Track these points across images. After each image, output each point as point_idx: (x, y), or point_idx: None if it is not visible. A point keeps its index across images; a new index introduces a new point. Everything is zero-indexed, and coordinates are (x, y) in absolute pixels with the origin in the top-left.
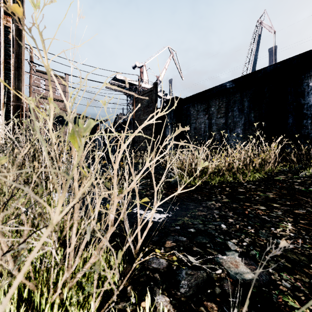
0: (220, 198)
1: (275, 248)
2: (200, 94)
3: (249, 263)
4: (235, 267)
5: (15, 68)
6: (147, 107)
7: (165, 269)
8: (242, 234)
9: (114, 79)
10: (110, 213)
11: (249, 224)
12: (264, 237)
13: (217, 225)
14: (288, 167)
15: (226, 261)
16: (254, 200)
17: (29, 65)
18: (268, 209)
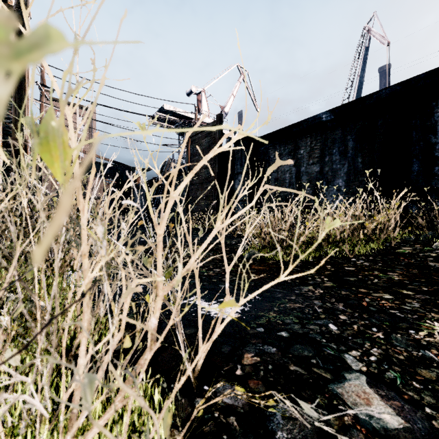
0: (320, 280)
1: (424, 367)
2: (284, 130)
3: (388, 396)
4: (366, 404)
5: (15, 89)
6: (208, 149)
7: (245, 407)
8: (365, 341)
9: (160, 111)
10: (146, 328)
11: (373, 324)
12: (402, 347)
13: (323, 326)
14: (413, 235)
15: (348, 391)
16: (371, 284)
17: (40, 89)
18: (396, 298)
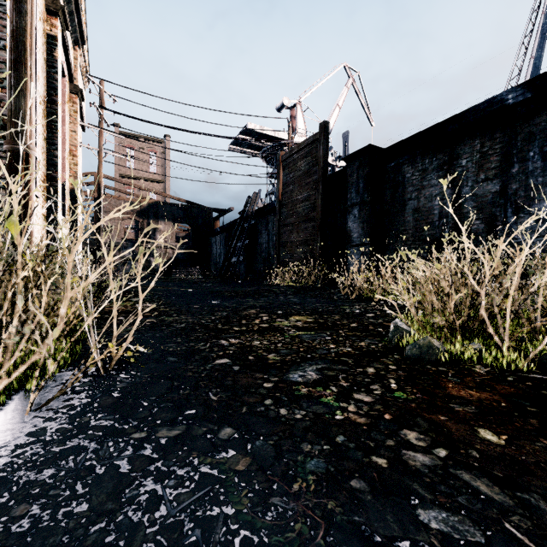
0: None
1: None
2: (431, 131)
3: None
4: None
5: (10, 63)
6: (306, 175)
7: None
8: None
9: (243, 132)
10: None
11: None
12: None
13: None
14: None
15: None
16: None
17: (99, 113)
18: None
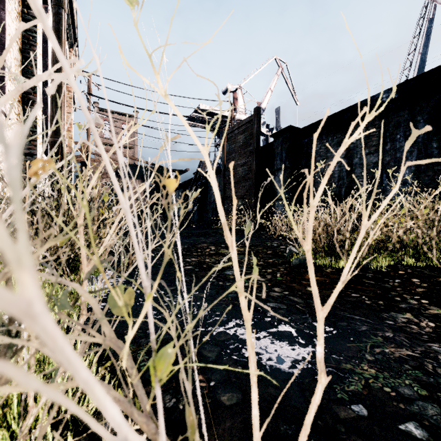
0: (417, 303)
1: None
2: (332, 117)
3: None
4: None
5: None
6: (244, 146)
7: None
8: None
9: (196, 111)
10: None
11: None
12: None
13: None
14: None
15: None
16: None
17: (87, 98)
18: None
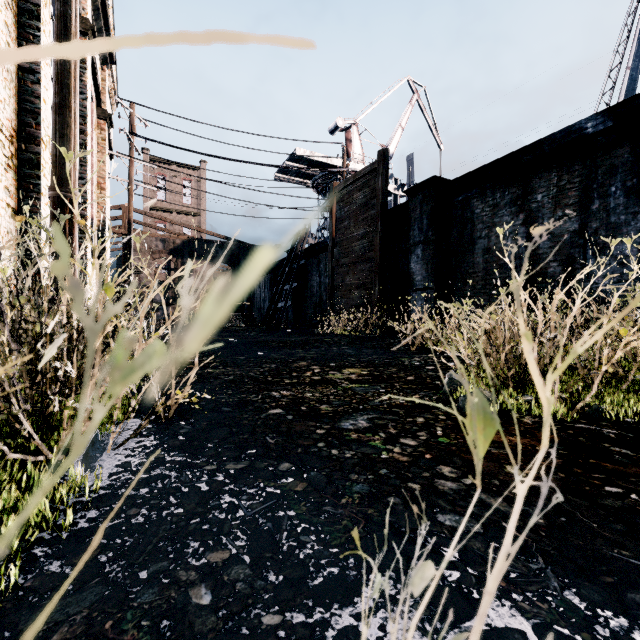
0: None
1: None
2: (503, 162)
3: None
4: None
5: (55, 107)
6: (363, 209)
7: None
8: None
9: (291, 159)
10: None
11: None
12: None
13: None
14: None
15: None
16: None
17: (129, 140)
18: None
